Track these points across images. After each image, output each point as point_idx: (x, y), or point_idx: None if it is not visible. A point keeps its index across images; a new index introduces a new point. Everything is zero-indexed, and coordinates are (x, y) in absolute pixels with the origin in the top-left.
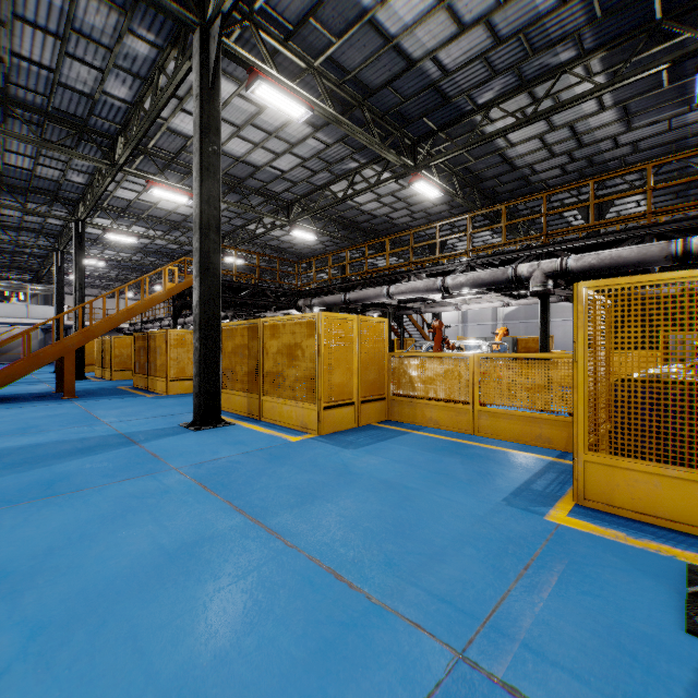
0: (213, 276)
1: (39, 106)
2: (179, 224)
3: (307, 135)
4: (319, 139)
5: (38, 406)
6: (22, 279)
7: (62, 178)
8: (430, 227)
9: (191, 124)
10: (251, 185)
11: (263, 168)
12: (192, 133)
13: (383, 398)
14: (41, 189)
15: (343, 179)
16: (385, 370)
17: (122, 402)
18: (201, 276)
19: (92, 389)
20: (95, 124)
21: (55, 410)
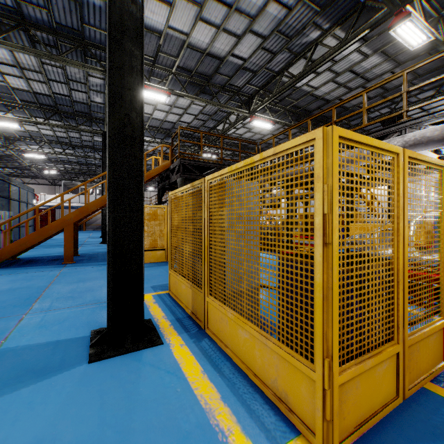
0: (129, 108)
1: (48, 25)
2: (170, 131)
3: (267, 0)
4: (280, 1)
5: (30, 272)
6: (94, 181)
7: (88, 100)
8: (441, 54)
9: (159, 15)
10: (217, 83)
11: (226, 59)
12: (162, 27)
13: (438, 324)
14: (81, 112)
15: (301, 56)
16: (440, 265)
17: (94, 272)
18: (108, 107)
19: (97, 254)
20: (90, 37)
21: (28, 280)
